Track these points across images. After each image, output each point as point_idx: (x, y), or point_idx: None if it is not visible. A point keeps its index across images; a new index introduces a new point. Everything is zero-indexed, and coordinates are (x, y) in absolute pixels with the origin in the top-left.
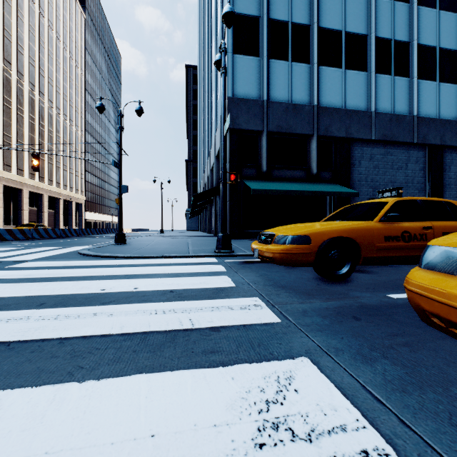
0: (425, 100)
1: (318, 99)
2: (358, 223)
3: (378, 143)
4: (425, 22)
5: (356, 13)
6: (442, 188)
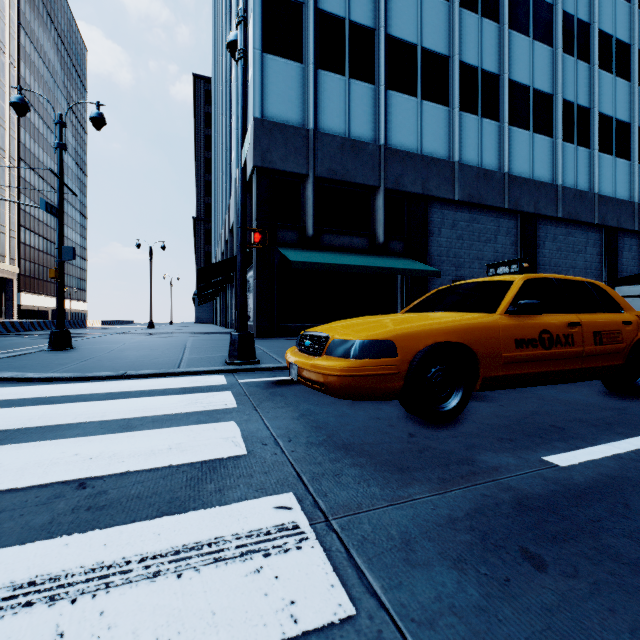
0: (518, 154)
1: (386, 137)
2: (473, 317)
3: (463, 206)
4: (517, 52)
5: (436, 25)
6: (536, 269)
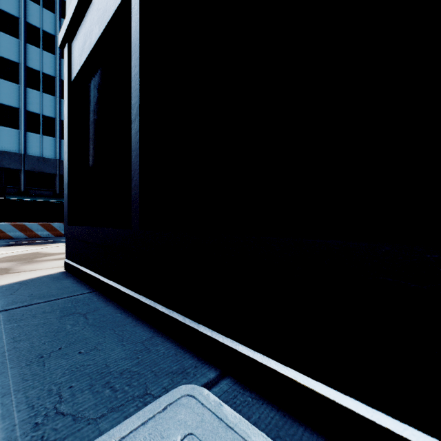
0: None
1: (61, 156)
2: None
3: None
4: None
5: None
6: None
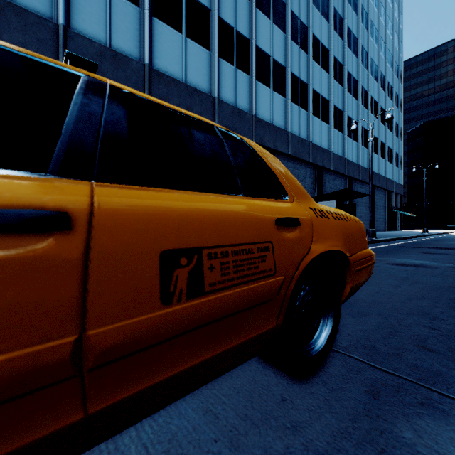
0: (262, 103)
1: (152, 59)
2: None
3: None
4: (262, 27)
5: None
6: None
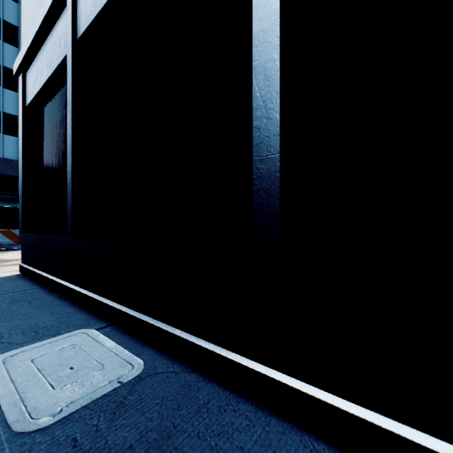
0: None
1: None
2: None
3: None
4: None
5: None
6: None
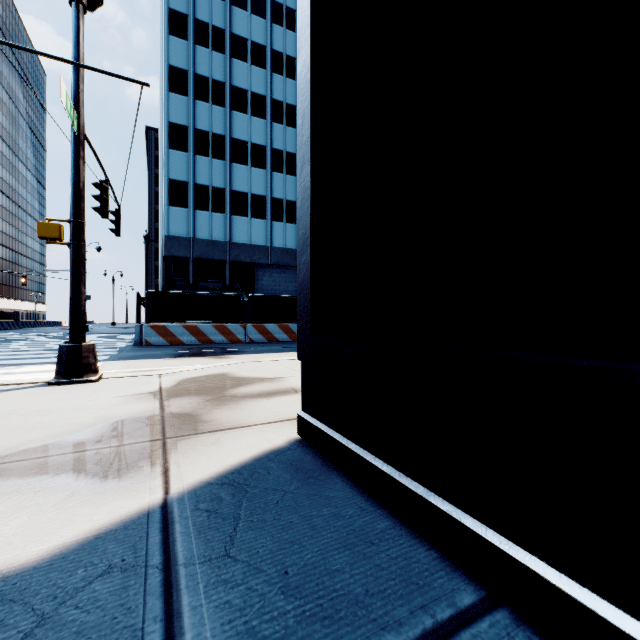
0: None
1: (231, 237)
2: None
3: (276, 266)
4: None
5: (259, 182)
6: None
